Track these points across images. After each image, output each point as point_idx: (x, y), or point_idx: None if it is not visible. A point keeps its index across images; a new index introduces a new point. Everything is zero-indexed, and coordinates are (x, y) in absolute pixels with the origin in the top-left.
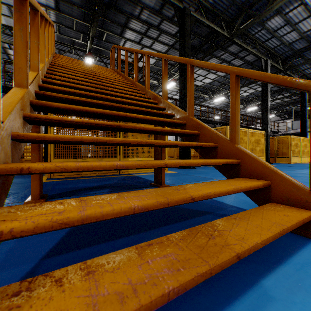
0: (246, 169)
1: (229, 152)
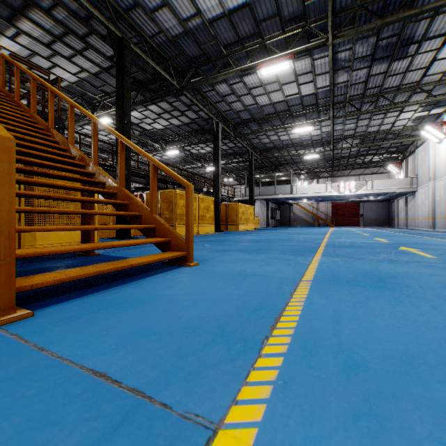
0: (159, 231)
1: (149, 220)
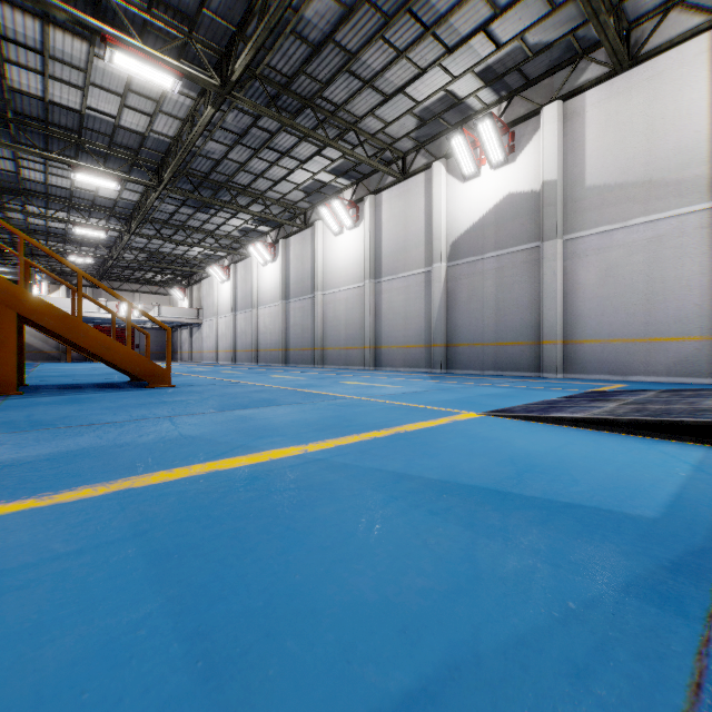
0: None
1: None
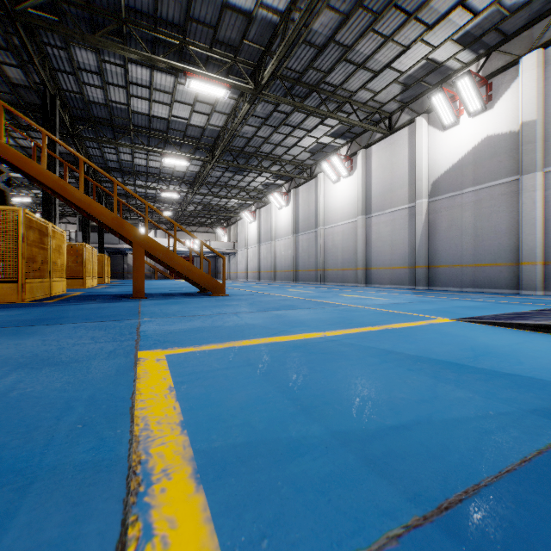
0: None
1: None
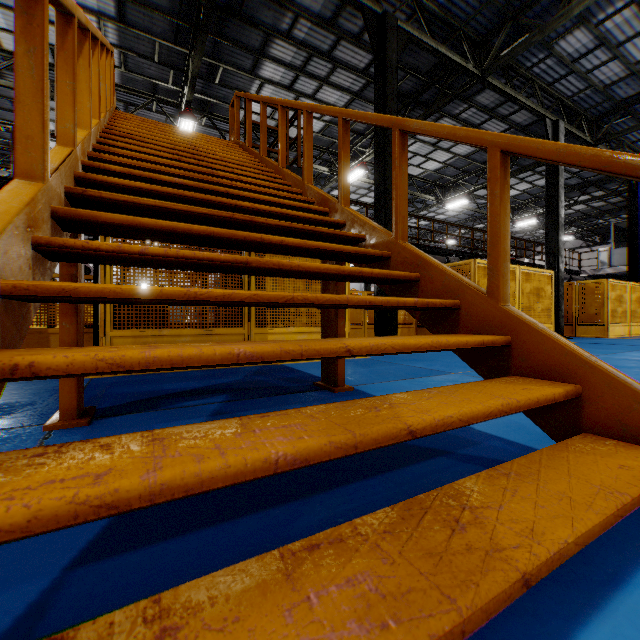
0: (524, 357)
1: (485, 319)
